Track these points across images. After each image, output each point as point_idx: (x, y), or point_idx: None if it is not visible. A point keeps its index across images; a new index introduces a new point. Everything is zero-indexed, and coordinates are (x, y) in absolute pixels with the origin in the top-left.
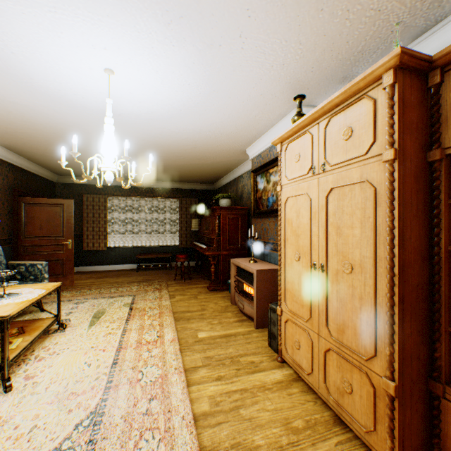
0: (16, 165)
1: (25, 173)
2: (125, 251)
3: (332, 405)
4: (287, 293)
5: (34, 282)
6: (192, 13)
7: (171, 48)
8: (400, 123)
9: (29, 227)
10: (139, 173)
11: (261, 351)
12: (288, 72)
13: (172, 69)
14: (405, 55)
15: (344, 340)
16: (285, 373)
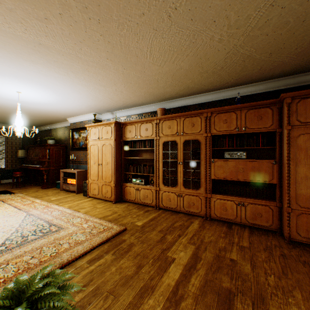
0: None
1: None
2: None
3: (104, 198)
4: (91, 175)
5: None
6: (66, 94)
7: (54, 96)
8: (116, 134)
9: None
10: None
11: (81, 197)
12: (91, 107)
13: (49, 98)
14: (116, 122)
15: (106, 180)
16: (90, 199)
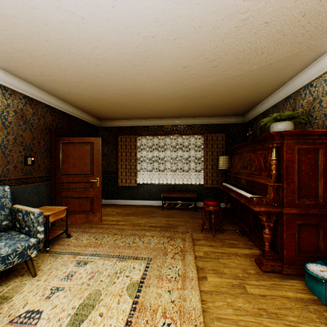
0: (54, 108)
1: (65, 116)
2: (152, 188)
3: None
4: None
5: (24, 237)
6: None
7: None
8: None
9: (65, 165)
10: (162, 108)
11: None
12: None
13: None
14: None
15: None
16: None
